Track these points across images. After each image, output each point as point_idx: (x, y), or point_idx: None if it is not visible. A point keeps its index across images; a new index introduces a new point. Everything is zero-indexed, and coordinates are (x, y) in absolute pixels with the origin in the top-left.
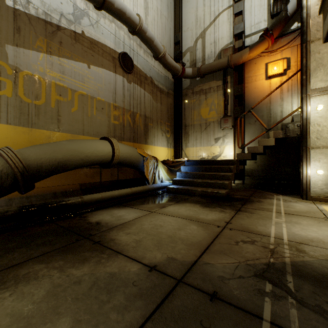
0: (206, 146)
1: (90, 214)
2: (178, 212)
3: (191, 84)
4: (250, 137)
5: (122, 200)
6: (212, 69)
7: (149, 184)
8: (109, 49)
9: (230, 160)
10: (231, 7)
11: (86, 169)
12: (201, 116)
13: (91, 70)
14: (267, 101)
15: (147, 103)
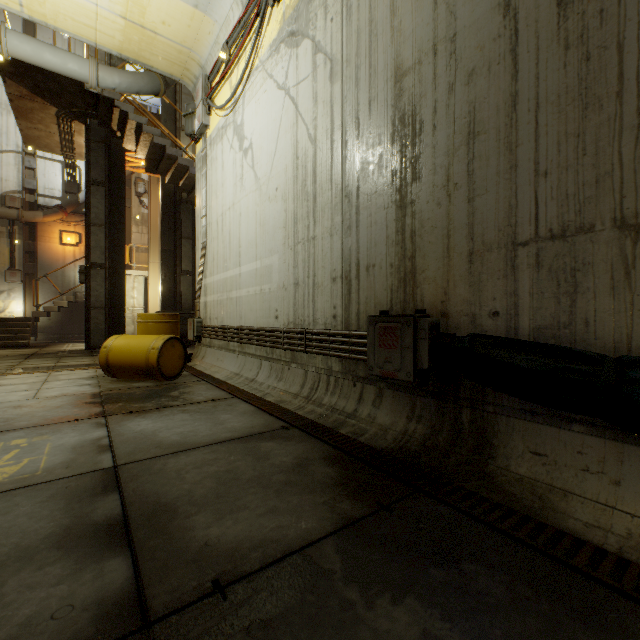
0: None
1: None
2: None
3: None
4: (44, 295)
5: None
6: None
7: None
8: None
9: (27, 318)
10: (21, 154)
11: None
12: None
13: None
14: (63, 264)
15: None
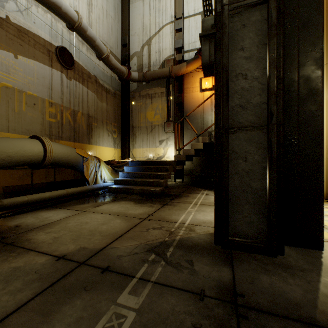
0: (152, 147)
1: (10, 218)
2: (110, 209)
3: (138, 88)
4: (188, 141)
5: (53, 201)
6: (156, 76)
7: (90, 184)
8: (43, 41)
9: (168, 161)
10: (173, 22)
11: (13, 170)
12: (147, 118)
13: (20, 61)
14: (201, 110)
15: (91, 102)
